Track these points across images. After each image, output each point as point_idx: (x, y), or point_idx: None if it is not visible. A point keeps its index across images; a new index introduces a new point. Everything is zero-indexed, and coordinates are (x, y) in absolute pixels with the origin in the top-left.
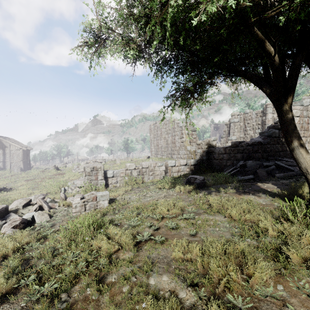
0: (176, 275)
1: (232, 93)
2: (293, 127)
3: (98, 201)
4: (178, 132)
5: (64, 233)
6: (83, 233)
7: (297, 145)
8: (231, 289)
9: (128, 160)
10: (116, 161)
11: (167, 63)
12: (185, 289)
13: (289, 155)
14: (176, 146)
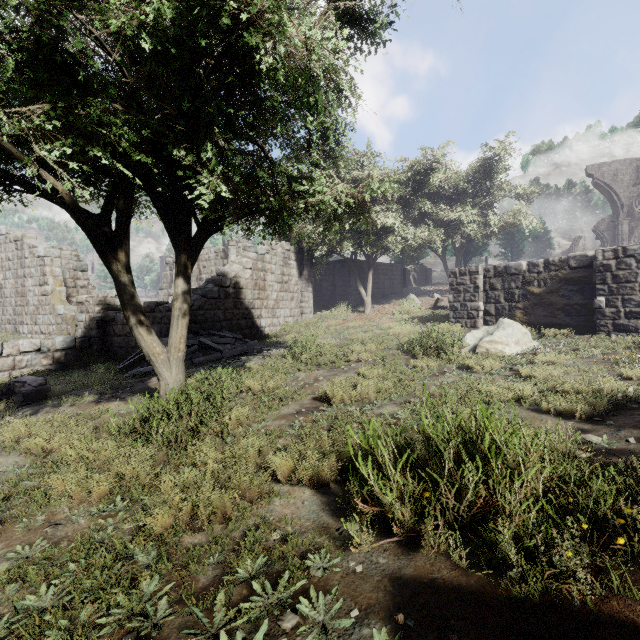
0: None
1: None
2: (130, 296)
3: None
4: (35, 270)
5: None
6: None
7: (136, 323)
8: None
9: None
10: None
11: None
12: None
13: (237, 327)
14: (27, 303)
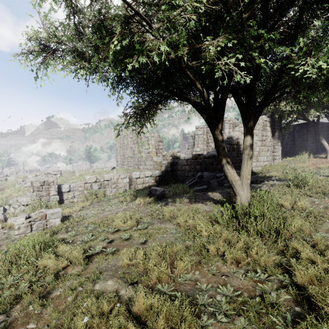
0: (120, 279)
1: (188, 112)
2: (223, 148)
3: (48, 220)
4: (145, 143)
5: (2, 257)
6: (27, 254)
7: (225, 162)
8: (161, 280)
9: (90, 171)
10: (75, 172)
11: (123, 81)
12: (126, 288)
13: (238, 167)
14: (142, 157)
